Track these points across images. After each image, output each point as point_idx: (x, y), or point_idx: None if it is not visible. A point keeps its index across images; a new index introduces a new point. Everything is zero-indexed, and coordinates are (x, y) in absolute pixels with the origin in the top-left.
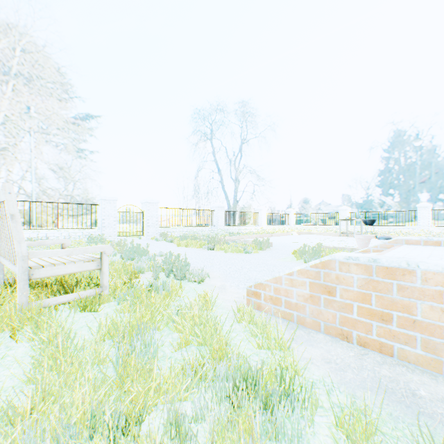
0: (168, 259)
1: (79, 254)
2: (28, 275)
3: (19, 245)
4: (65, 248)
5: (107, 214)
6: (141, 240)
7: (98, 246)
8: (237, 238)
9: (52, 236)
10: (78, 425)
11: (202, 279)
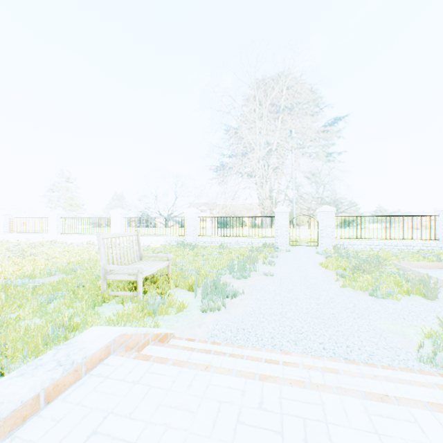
0: (216, 281)
1: (149, 268)
2: (104, 277)
3: (101, 261)
4: (169, 260)
5: (279, 225)
6: (308, 251)
7: (135, 266)
8: (441, 267)
9: (240, 242)
10: (3, 344)
11: (204, 309)
